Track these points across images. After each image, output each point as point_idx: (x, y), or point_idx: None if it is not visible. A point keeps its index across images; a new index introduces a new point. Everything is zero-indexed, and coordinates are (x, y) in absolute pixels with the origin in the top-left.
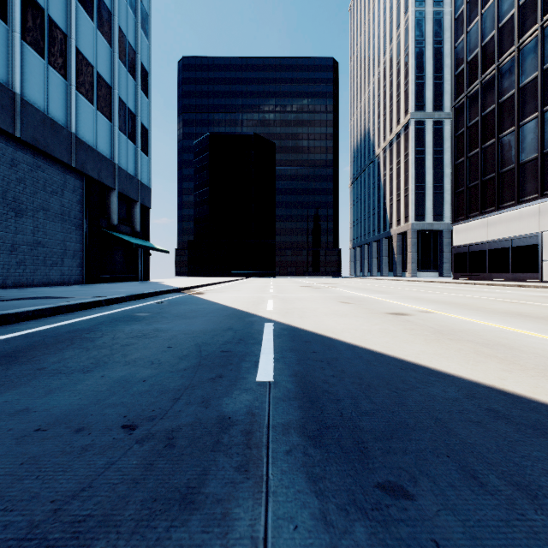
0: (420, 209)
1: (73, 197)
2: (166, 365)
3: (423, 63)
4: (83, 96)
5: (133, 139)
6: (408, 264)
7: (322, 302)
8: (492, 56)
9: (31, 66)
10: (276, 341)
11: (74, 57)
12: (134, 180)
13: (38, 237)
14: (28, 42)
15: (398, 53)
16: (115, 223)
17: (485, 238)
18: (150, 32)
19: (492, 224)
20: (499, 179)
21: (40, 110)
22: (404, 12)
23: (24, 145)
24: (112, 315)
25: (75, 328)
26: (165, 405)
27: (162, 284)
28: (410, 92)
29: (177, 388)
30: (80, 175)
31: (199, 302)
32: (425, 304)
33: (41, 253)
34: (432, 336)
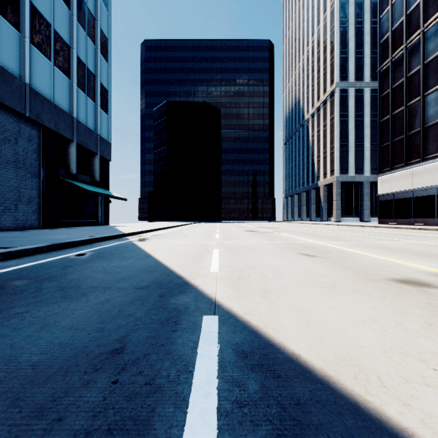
0: (344, 164)
1: (28, 146)
2: None
3: (346, 40)
4: (39, 50)
5: (92, 97)
6: (334, 210)
7: (279, 254)
8: (417, 22)
9: None
10: None
11: (27, 11)
12: (94, 134)
13: None
14: None
15: (325, 33)
16: (73, 172)
17: (410, 187)
18: (109, 3)
19: (417, 174)
20: (424, 133)
21: None
22: None
23: None
24: None
25: None
26: None
27: (113, 229)
28: (335, 64)
29: None
30: (37, 126)
31: (128, 254)
32: (413, 258)
33: None
34: None
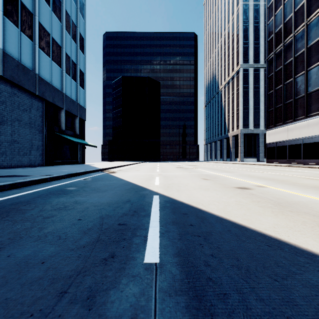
0: (246, 121)
1: (37, 113)
2: (70, 240)
3: (247, 35)
4: (43, 51)
5: (74, 78)
6: (239, 153)
7: (190, 179)
8: (290, 29)
9: (9, 32)
10: (162, 213)
11: (37, 28)
12: (75, 103)
13: (14, 137)
14: (8, 17)
15: (233, 29)
16: (63, 129)
17: (286, 138)
18: (85, 14)
19: (291, 130)
20: (295, 103)
21: (16, 59)
22: (236, 5)
23: (5, 81)
24: (50, 189)
25: (18, 200)
26: (48, 304)
27: (91, 166)
28: (240, 52)
29: (69, 274)
30: (42, 100)
31: (111, 179)
32: (258, 180)
33: (16, 147)
34: (276, 209)
